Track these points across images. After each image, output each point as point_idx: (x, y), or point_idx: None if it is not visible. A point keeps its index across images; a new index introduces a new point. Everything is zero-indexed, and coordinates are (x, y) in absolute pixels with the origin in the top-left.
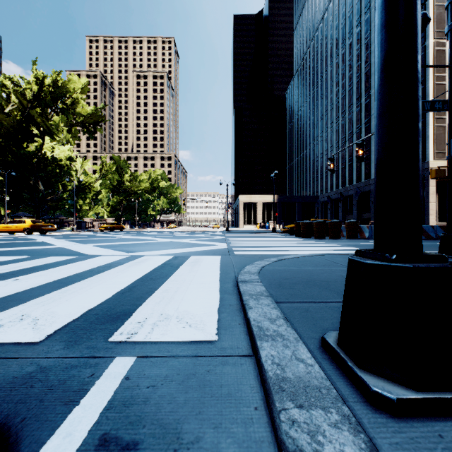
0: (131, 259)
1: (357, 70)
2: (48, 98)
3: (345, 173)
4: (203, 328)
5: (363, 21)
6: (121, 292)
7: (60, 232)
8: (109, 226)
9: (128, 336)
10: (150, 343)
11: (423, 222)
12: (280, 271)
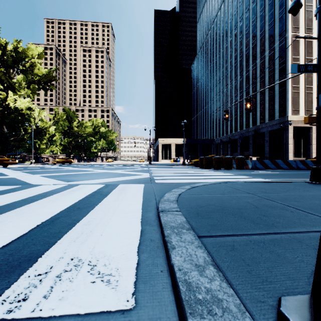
0: (68, 188)
1: (240, 52)
2: (10, 60)
3: (232, 123)
4: (117, 282)
5: (244, 18)
6: (40, 226)
7: (21, 164)
8: (60, 160)
9: (10, 307)
10: (37, 320)
11: (285, 157)
12: (195, 198)
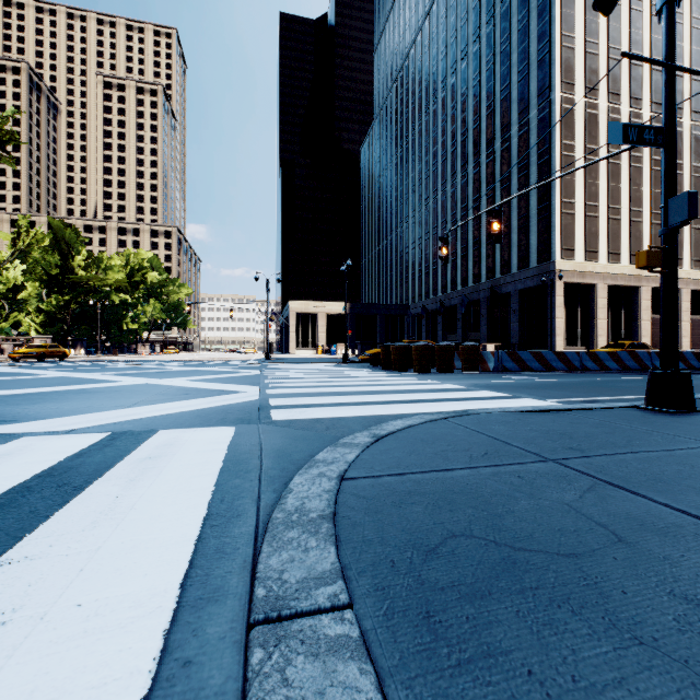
0: None
1: (462, 123)
2: None
3: (446, 273)
4: None
5: (471, 54)
6: None
7: None
8: (33, 351)
9: None
10: None
11: (551, 345)
12: (396, 496)
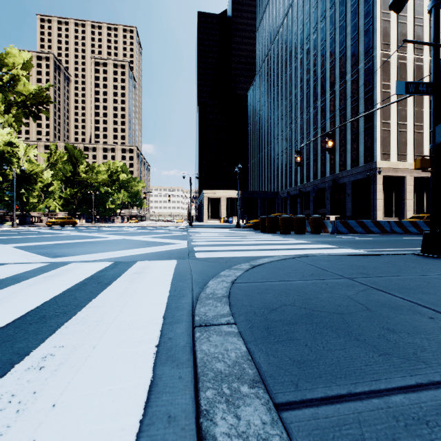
0: (46, 270)
1: (313, 74)
2: None
3: (303, 171)
4: None
5: (319, 29)
6: None
7: None
8: (58, 221)
9: None
10: None
11: (373, 217)
12: (259, 290)
